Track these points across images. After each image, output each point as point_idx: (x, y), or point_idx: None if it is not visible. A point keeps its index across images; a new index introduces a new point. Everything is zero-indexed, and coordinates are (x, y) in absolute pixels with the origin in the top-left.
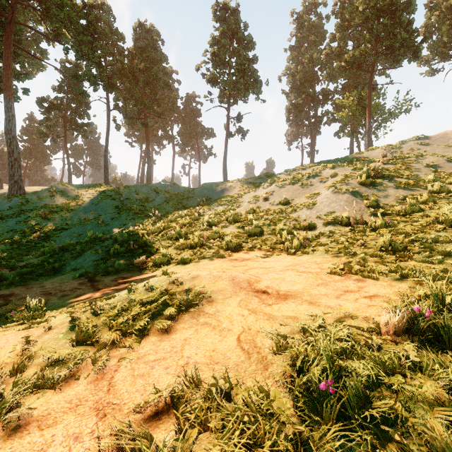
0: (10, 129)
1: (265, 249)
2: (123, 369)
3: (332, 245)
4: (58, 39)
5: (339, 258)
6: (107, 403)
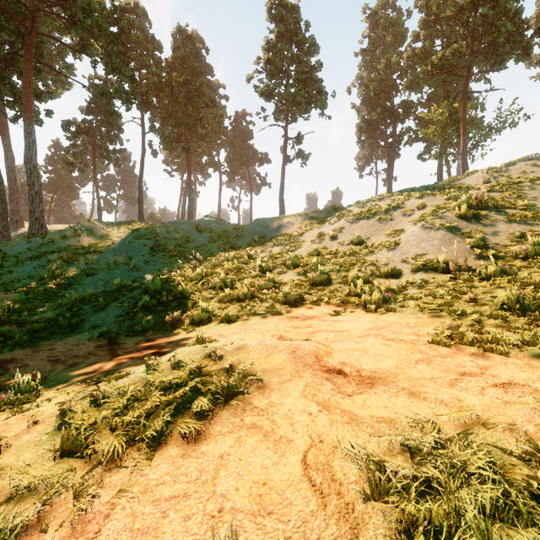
0: (31, 158)
1: (335, 303)
2: (118, 514)
3: (428, 299)
4: (86, 50)
5: (440, 318)
6: None
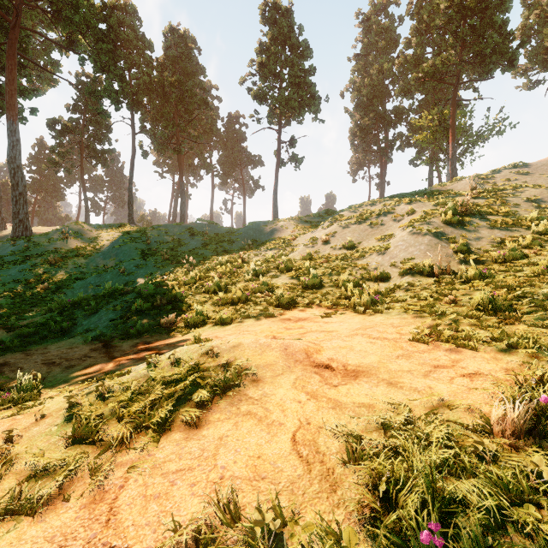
0: (15, 157)
1: (326, 306)
2: (131, 485)
3: (413, 301)
4: (73, 47)
5: (422, 319)
6: (103, 545)
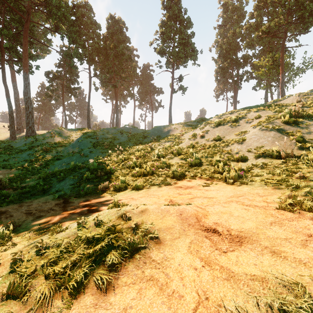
0: (27, 92)
1: (205, 178)
2: None
3: (269, 176)
4: (58, 31)
5: (281, 190)
6: None
